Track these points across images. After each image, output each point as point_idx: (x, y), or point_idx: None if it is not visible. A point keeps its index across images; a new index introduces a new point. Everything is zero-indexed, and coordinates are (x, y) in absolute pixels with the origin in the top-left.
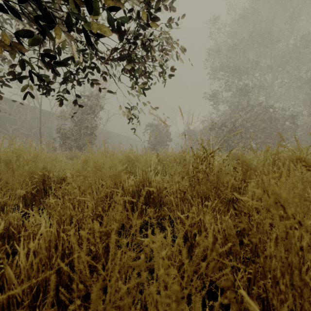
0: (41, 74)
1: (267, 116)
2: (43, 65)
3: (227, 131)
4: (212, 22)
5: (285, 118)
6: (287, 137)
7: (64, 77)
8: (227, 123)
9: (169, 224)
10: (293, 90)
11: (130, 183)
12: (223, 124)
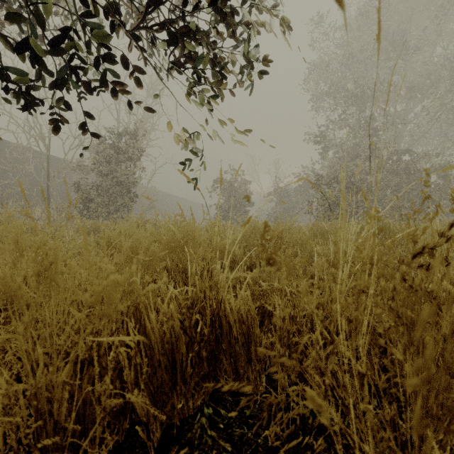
0: (5, 66)
1: (404, 166)
2: (9, 49)
3: (340, 190)
4: (315, 22)
5: (430, 169)
6: (435, 199)
7: (56, 78)
8: (339, 176)
9: (278, 430)
10: (440, 127)
11: (165, 311)
12: (333, 178)
